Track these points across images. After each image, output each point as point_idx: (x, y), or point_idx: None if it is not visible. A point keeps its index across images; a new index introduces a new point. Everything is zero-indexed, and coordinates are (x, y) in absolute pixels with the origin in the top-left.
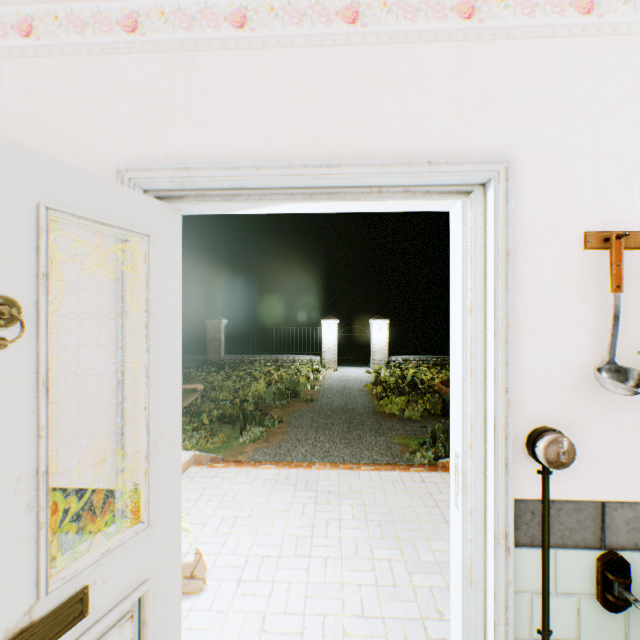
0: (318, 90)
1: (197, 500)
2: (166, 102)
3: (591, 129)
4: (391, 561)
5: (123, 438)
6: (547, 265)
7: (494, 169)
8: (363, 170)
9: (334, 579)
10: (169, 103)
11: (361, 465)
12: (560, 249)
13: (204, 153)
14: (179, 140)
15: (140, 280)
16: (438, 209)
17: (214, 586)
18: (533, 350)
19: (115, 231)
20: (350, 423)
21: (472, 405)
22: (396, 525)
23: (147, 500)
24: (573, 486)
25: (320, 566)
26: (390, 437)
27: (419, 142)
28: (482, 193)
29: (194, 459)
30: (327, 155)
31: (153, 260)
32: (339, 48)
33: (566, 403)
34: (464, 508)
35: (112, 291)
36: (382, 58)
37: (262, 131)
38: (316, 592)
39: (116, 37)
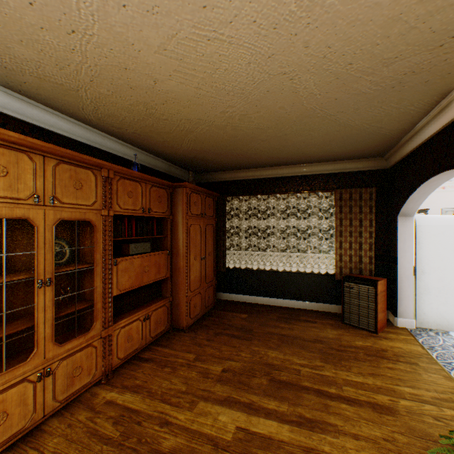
0: None
1: None
2: (449, 199)
3: None
4: None
5: None
6: None
7: None
8: None
9: None
10: (450, 199)
11: None
12: None
13: None
14: (451, 204)
15: None
16: None
17: None
18: None
19: None
20: None
21: None
22: None
23: None
24: None
25: None
26: None
27: None
28: None
29: None
30: None
31: None
32: None
33: None
34: None
35: None
36: None
37: None
38: None
39: (440, 190)
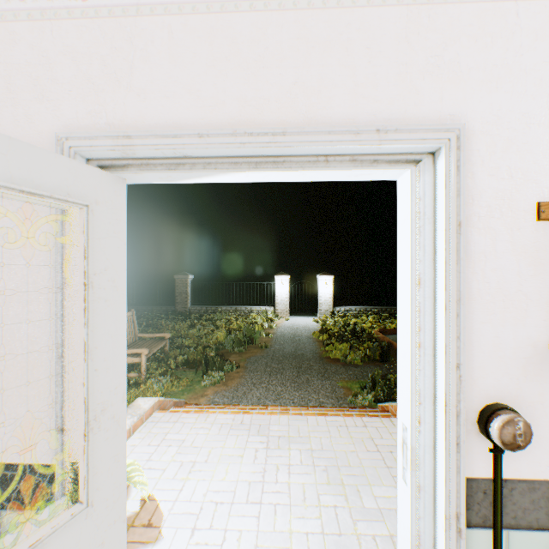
0: (263, 56)
1: (159, 445)
2: (107, 68)
3: (545, 95)
4: (336, 508)
5: (63, 413)
6: (499, 236)
7: (445, 137)
8: (309, 138)
9: (283, 527)
10: (111, 69)
11: (309, 409)
12: (513, 220)
13: (146, 121)
14: (121, 107)
15: (79, 251)
16: (385, 178)
17: (169, 535)
18: (485, 324)
19: (48, 201)
20: (299, 368)
21: (421, 379)
22: (341, 470)
23: (85, 479)
24: (527, 465)
25: (270, 513)
26: (335, 381)
27: (367, 109)
28: (431, 162)
29: (158, 405)
30: (272, 123)
31: (93, 231)
32: (285, 12)
33: (519, 379)
34: (413, 484)
35: (52, 262)
36: (329, 23)
37: (206, 98)
38: (266, 541)
39: (57, 2)
